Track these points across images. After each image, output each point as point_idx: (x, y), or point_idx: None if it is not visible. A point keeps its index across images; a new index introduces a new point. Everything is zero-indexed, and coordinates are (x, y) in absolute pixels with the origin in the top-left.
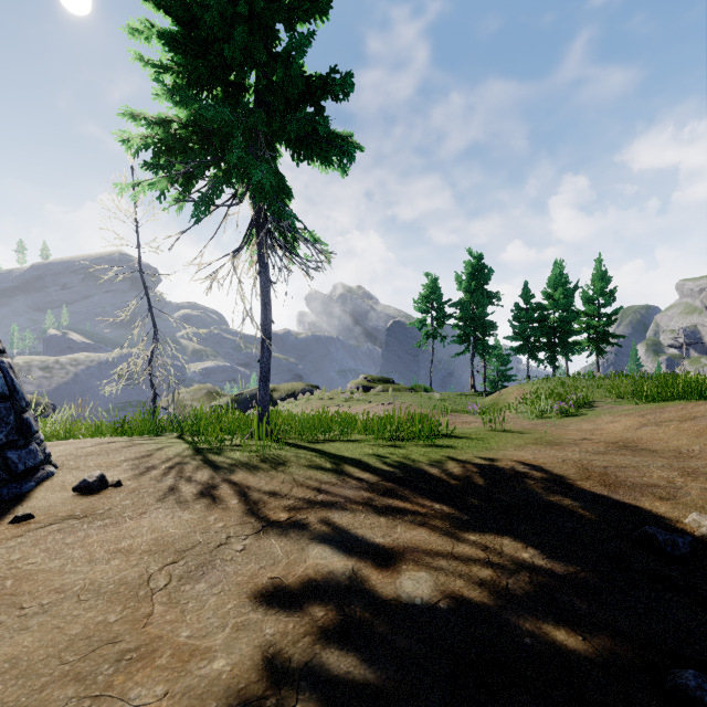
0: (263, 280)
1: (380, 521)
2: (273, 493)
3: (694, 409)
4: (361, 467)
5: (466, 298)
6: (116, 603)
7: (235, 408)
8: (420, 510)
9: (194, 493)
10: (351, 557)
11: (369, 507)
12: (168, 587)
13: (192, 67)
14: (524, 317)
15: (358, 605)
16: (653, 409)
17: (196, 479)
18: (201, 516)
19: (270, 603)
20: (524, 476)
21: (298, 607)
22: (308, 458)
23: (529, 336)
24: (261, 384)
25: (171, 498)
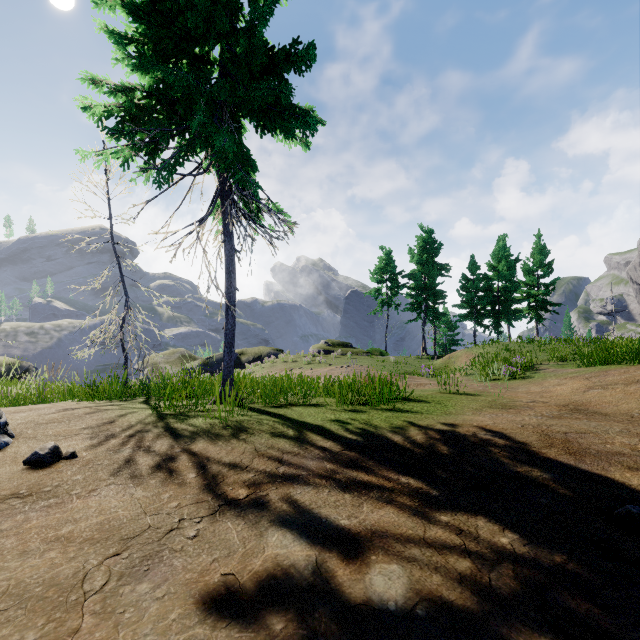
0: (228, 248)
1: (345, 499)
2: (233, 465)
3: (636, 372)
4: (324, 435)
5: (418, 270)
6: (39, 614)
7: (206, 370)
8: (386, 485)
9: (151, 465)
10: (315, 545)
11: (333, 481)
12: (104, 589)
13: (157, 39)
14: (471, 287)
15: (323, 613)
16: (596, 372)
17: (154, 450)
18: (155, 493)
19: (220, 611)
20: (487, 444)
21: (253, 616)
22: (271, 425)
23: (476, 304)
24: (225, 350)
25: (126, 472)
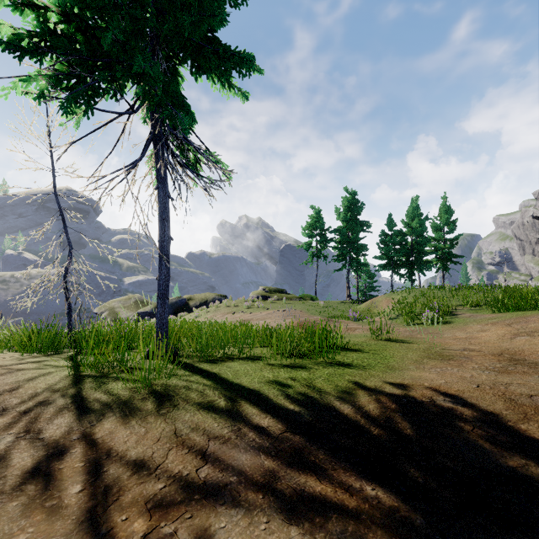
0: (161, 195)
1: None
2: (139, 464)
3: None
4: (261, 405)
5: (343, 226)
6: None
7: None
8: (347, 503)
9: (25, 468)
10: None
11: (272, 497)
12: None
13: None
14: (389, 241)
15: None
16: (516, 318)
17: (44, 437)
18: (2, 536)
19: None
20: (453, 416)
21: None
22: (200, 391)
23: (393, 256)
24: (158, 302)
25: None
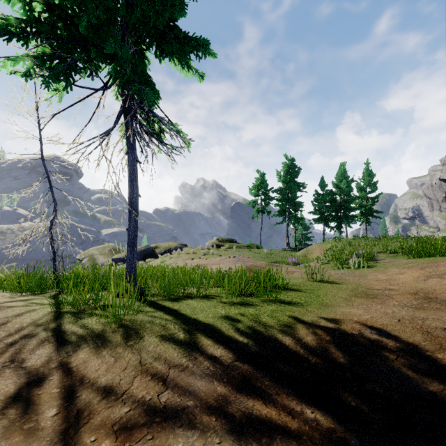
0: (130, 159)
1: None
2: (108, 390)
3: None
4: (214, 338)
5: (283, 187)
6: None
7: None
8: (290, 425)
9: (8, 394)
10: None
11: (224, 419)
12: None
13: None
14: (321, 199)
15: None
16: (428, 263)
17: (26, 366)
18: None
19: None
20: (379, 347)
21: None
22: (163, 325)
23: (324, 211)
24: (128, 249)
25: None
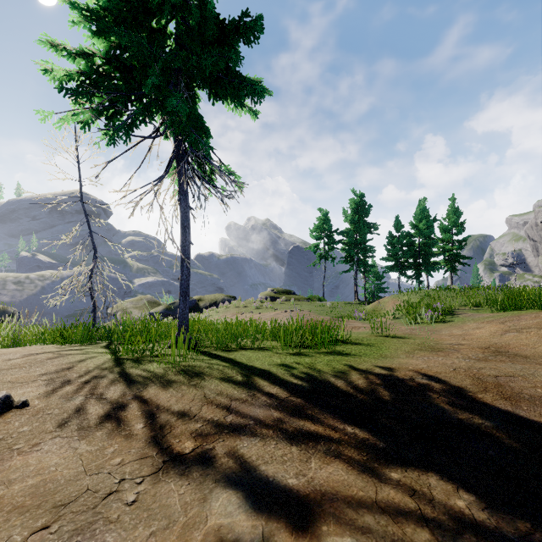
0: (183, 206)
1: (292, 452)
2: (181, 413)
3: None
4: (271, 380)
5: (351, 228)
6: None
7: (169, 314)
8: (333, 435)
9: (100, 415)
10: (261, 512)
11: (280, 432)
12: None
13: (117, 12)
14: (396, 243)
15: None
16: (510, 317)
17: (106, 397)
18: (99, 448)
19: None
20: (425, 388)
21: None
22: (221, 370)
23: (400, 257)
24: (181, 299)
25: (74, 423)
